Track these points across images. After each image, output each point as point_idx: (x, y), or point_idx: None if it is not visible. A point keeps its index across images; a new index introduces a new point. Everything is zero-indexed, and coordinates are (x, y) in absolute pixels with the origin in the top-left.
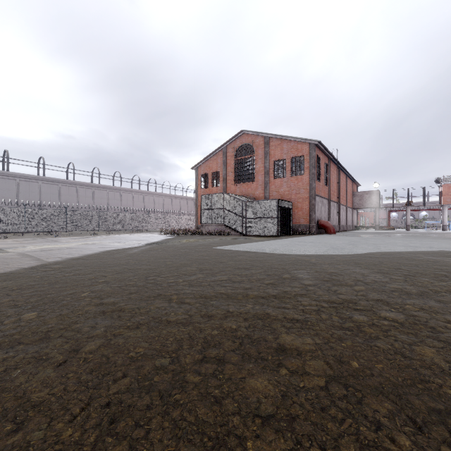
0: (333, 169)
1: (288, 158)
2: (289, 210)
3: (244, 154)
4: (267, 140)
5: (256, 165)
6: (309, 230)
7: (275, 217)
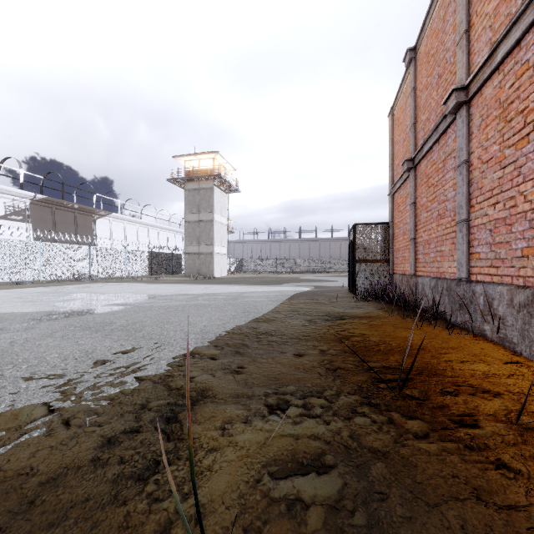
0: None
1: None
2: None
3: None
4: None
5: None
6: None
7: None
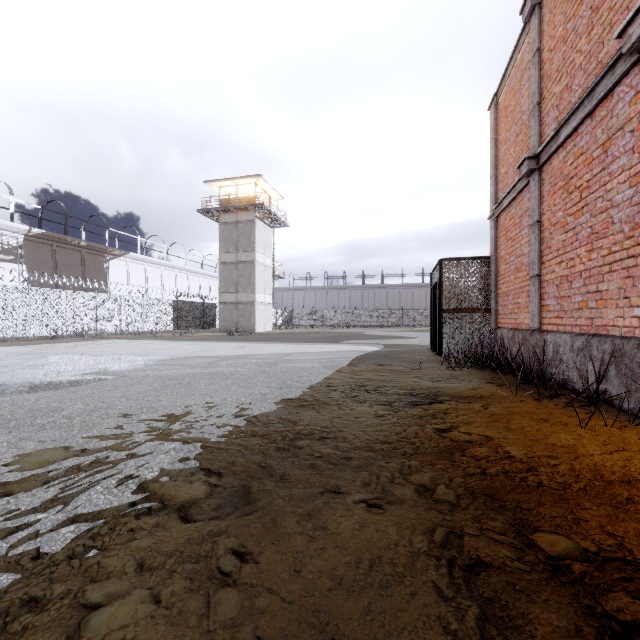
0: None
1: None
2: None
3: None
4: None
5: None
6: None
7: None
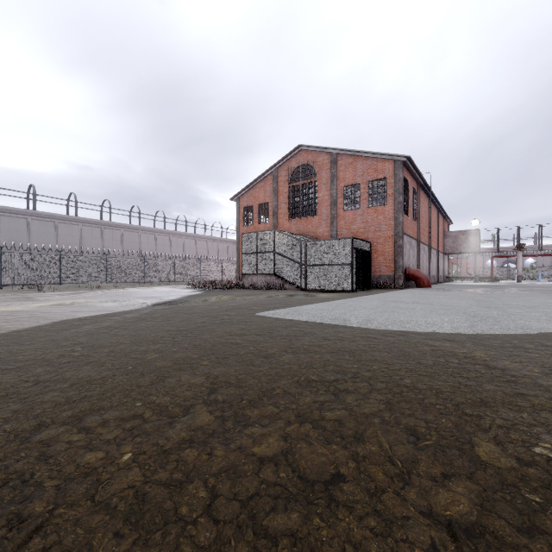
0: (423, 199)
1: (364, 182)
2: (368, 254)
3: (302, 178)
4: (334, 158)
5: (318, 192)
6: (394, 283)
7: (349, 263)
